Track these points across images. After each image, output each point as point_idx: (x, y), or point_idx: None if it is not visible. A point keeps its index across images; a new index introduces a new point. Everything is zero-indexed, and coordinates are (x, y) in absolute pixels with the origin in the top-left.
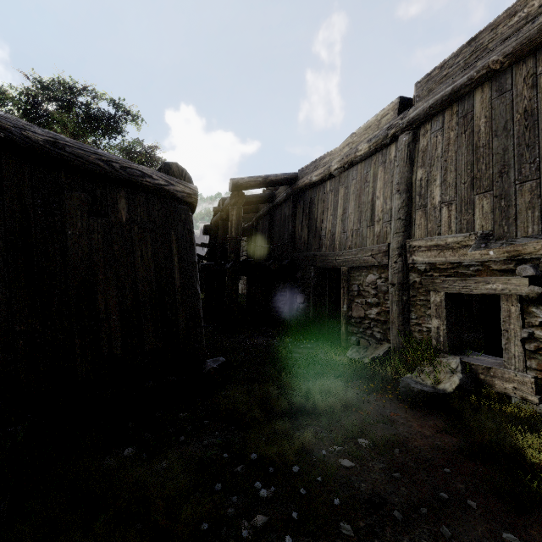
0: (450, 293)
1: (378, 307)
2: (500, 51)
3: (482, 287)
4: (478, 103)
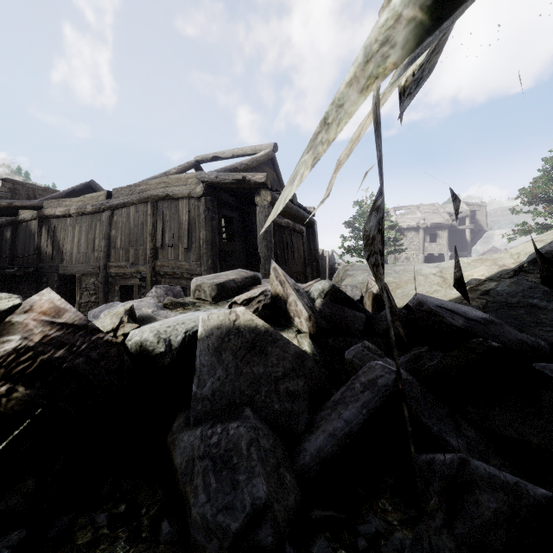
0: (123, 286)
1: (96, 295)
2: (136, 197)
3: (130, 282)
4: (131, 212)
